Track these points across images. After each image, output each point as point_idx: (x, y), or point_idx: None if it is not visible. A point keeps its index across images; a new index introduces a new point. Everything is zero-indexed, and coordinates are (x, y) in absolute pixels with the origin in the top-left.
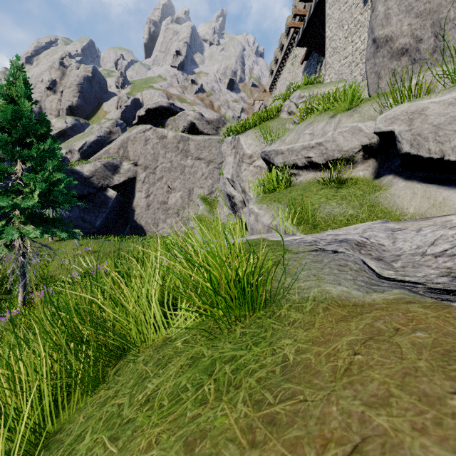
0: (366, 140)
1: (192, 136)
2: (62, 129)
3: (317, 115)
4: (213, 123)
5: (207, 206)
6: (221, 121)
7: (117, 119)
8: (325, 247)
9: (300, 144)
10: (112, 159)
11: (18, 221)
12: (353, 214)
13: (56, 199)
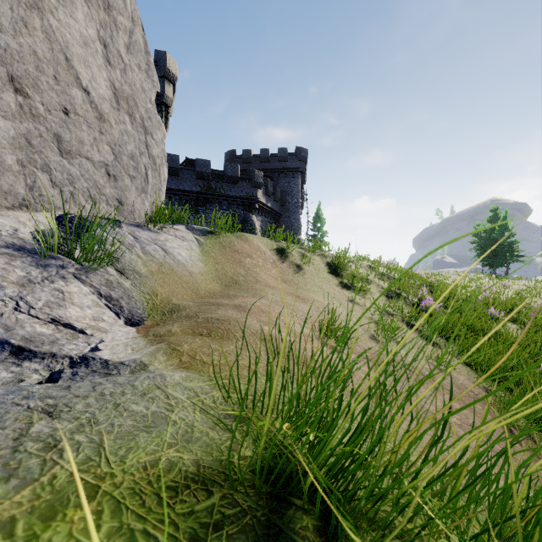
0: None
1: None
2: None
3: None
4: None
5: None
6: None
7: None
8: None
9: None
10: None
11: None
12: None
13: None
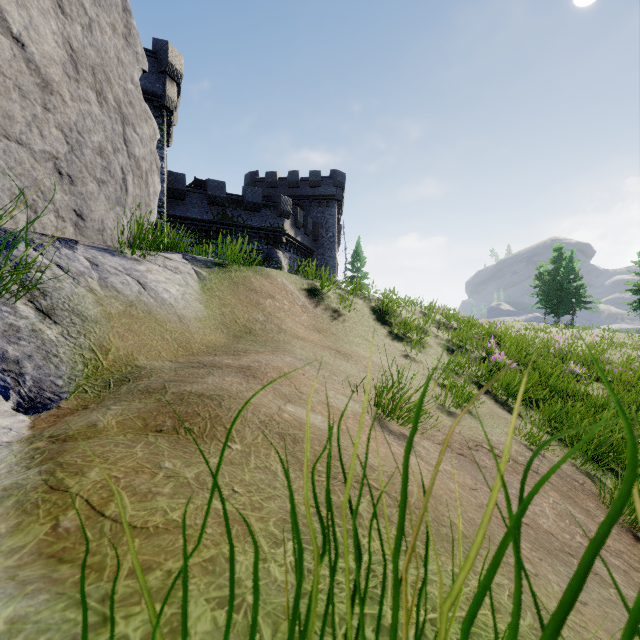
0: None
1: None
2: None
3: None
4: None
5: None
6: None
7: None
8: None
9: None
10: None
11: None
12: None
13: None
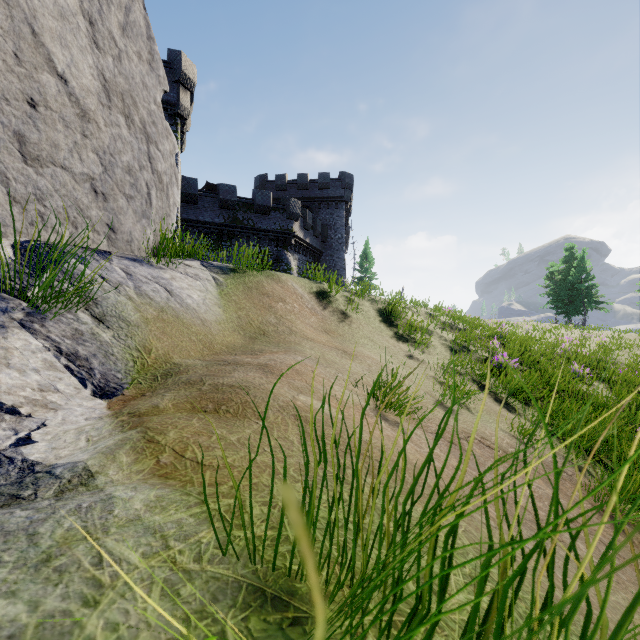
0: None
1: None
2: None
3: None
4: None
5: None
6: None
7: None
8: None
9: None
10: None
11: None
12: None
13: None
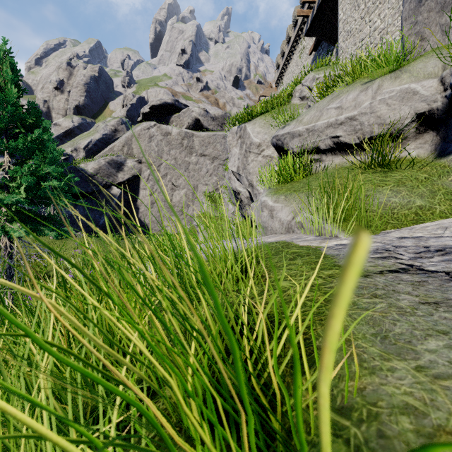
0: (424, 106)
1: (197, 132)
2: (69, 128)
3: (343, 86)
4: (218, 119)
5: (212, 204)
6: (226, 117)
7: (122, 117)
8: (418, 263)
9: (323, 122)
10: (117, 157)
11: (4, 218)
12: (424, 205)
13: (45, 195)
